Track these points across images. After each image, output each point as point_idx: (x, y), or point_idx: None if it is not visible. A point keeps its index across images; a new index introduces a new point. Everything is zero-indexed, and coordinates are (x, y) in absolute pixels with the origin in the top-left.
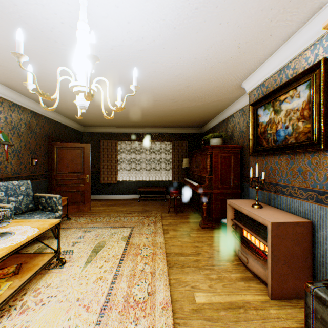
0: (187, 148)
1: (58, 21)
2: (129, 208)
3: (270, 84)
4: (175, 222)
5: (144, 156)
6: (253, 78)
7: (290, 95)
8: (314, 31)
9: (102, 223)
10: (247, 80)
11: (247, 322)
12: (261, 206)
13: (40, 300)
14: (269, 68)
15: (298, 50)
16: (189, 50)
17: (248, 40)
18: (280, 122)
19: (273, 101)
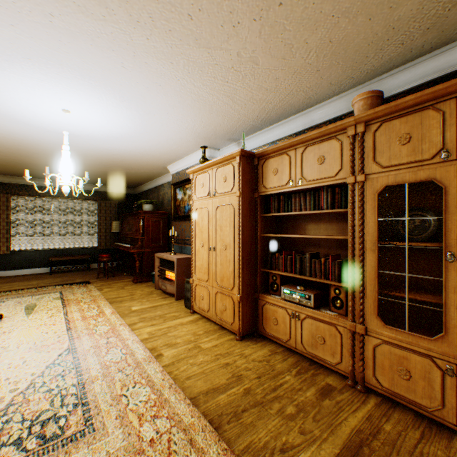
0: (118, 210)
1: (21, 115)
2: (41, 281)
3: (182, 175)
4: (108, 283)
5: (57, 217)
6: (174, 166)
7: (190, 187)
8: (197, 158)
9: (15, 295)
10: (170, 166)
11: (161, 308)
12: (176, 253)
13: (2, 333)
14: (181, 165)
15: (192, 163)
16: (127, 147)
17: (166, 151)
18: (186, 201)
19: (184, 187)
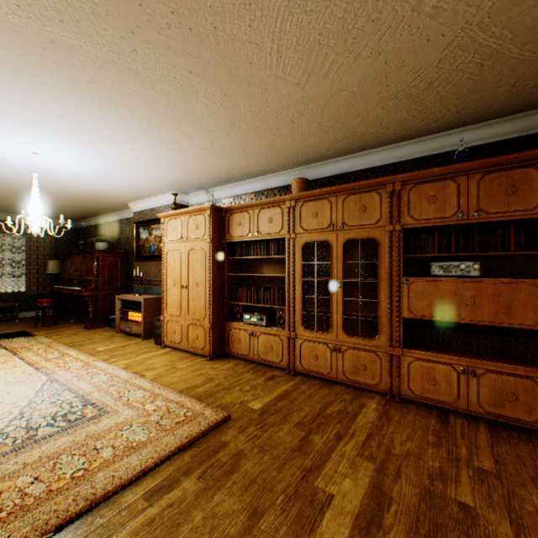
0: (54, 247)
1: None
2: None
3: (148, 214)
4: (53, 331)
5: None
6: (137, 204)
7: (157, 227)
8: (165, 200)
9: None
10: (133, 204)
11: (130, 347)
12: (141, 294)
13: None
14: (147, 204)
15: (160, 204)
16: (89, 184)
17: (132, 191)
18: (152, 241)
19: (149, 227)
